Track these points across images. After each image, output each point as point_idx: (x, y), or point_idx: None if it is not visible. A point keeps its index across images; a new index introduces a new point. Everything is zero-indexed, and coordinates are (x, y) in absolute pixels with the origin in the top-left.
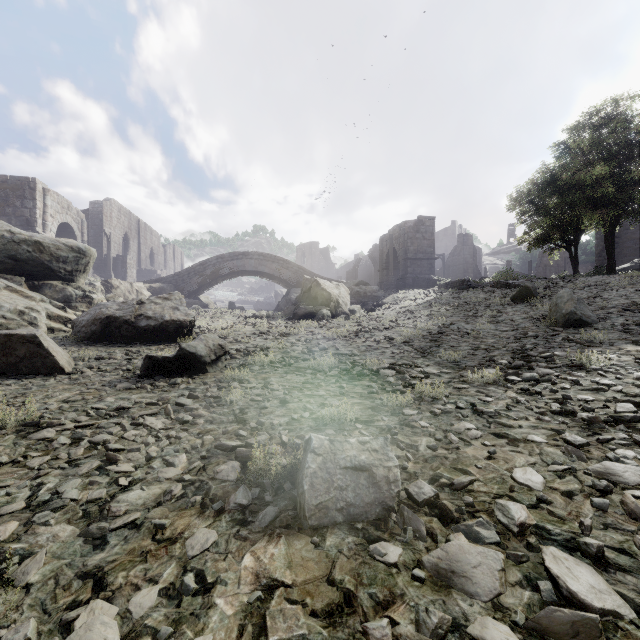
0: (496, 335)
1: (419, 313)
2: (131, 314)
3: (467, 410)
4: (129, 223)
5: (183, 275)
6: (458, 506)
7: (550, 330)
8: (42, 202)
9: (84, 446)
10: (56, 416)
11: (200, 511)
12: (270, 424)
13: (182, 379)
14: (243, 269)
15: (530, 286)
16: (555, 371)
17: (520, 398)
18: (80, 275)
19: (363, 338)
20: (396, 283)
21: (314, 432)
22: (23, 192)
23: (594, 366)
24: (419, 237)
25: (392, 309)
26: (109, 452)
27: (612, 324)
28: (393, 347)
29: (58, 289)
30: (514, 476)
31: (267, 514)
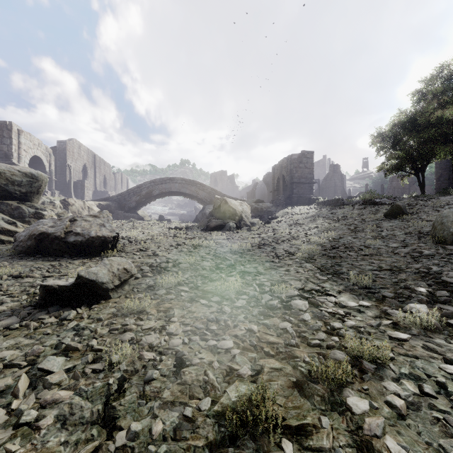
0: (390, 252)
1: (306, 226)
2: (61, 231)
3: (441, 400)
4: (87, 157)
5: (125, 195)
6: None
7: (442, 248)
8: (17, 140)
9: None
10: None
11: None
12: (148, 433)
13: (78, 310)
14: (170, 190)
15: (401, 205)
16: None
17: None
18: (34, 196)
19: (265, 252)
20: (284, 201)
21: None
22: (2, 132)
23: None
24: (302, 166)
25: (284, 222)
26: None
27: None
28: (295, 264)
29: (13, 207)
30: None
31: None
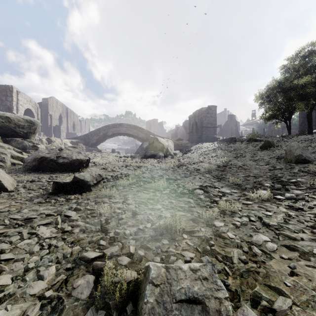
0: (257, 168)
1: (210, 155)
2: (54, 156)
3: (257, 222)
4: (62, 109)
5: (88, 135)
6: None
7: (288, 165)
8: (16, 98)
9: None
10: None
11: None
12: (123, 233)
13: (75, 195)
14: (119, 132)
15: (270, 140)
16: (303, 192)
17: (291, 213)
18: (32, 135)
19: (182, 169)
20: (197, 139)
21: (153, 242)
22: (6, 93)
23: None
24: (209, 116)
25: (195, 153)
26: None
27: None
28: (199, 174)
29: (19, 142)
30: None
31: None
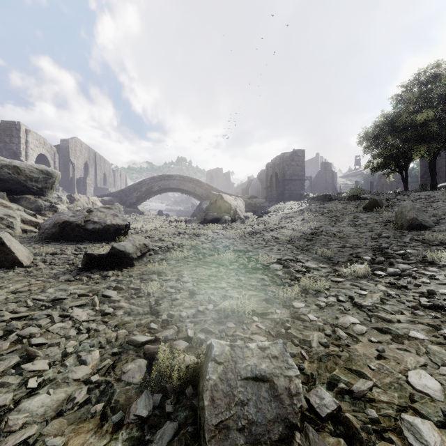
0: (356, 236)
1: (295, 218)
2: (81, 219)
3: (347, 303)
4: (88, 155)
5: (126, 191)
6: (362, 421)
7: (398, 232)
8: (25, 139)
9: (11, 339)
10: (0, 307)
11: (98, 425)
12: (179, 316)
13: (113, 272)
14: (168, 187)
15: (377, 199)
16: (412, 266)
17: (391, 292)
18: (48, 191)
19: (255, 237)
20: (277, 197)
21: (216, 325)
22: (11, 132)
23: (443, 262)
24: (294, 164)
25: (275, 215)
26: (29, 348)
27: (445, 227)
28: (278, 245)
29: (31, 201)
30: (411, 382)
31: (165, 433)
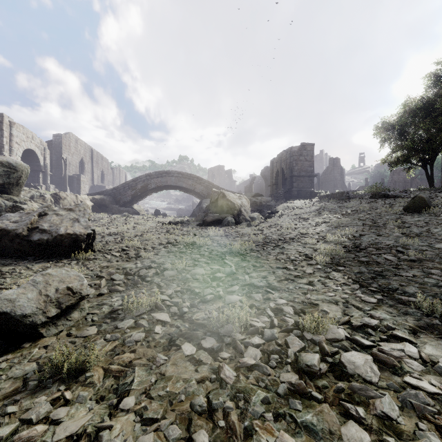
0: None
1: (312, 220)
2: (24, 227)
3: None
4: (84, 151)
5: (119, 189)
6: None
7: None
8: (9, 132)
9: None
10: None
11: None
12: None
13: None
14: (166, 184)
15: (424, 196)
16: None
17: None
18: (13, 188)
19: (273, 254)
20: (284, 195)
21: None
22: None
23: None
24: (302, 159)
25: (286, 216)
26: None
27: None
28: (318, 273)
29: None
30: None
31: None
